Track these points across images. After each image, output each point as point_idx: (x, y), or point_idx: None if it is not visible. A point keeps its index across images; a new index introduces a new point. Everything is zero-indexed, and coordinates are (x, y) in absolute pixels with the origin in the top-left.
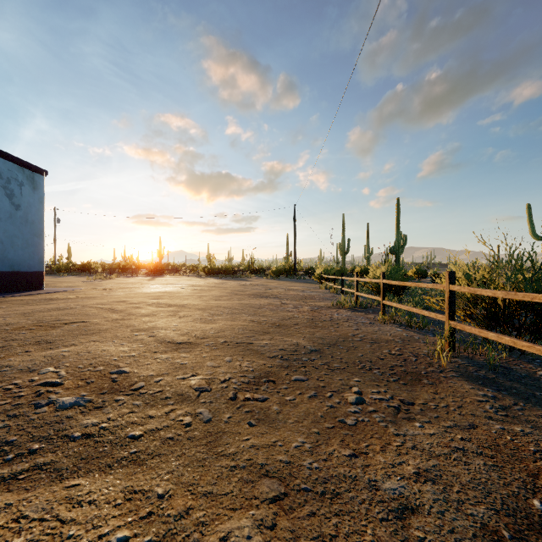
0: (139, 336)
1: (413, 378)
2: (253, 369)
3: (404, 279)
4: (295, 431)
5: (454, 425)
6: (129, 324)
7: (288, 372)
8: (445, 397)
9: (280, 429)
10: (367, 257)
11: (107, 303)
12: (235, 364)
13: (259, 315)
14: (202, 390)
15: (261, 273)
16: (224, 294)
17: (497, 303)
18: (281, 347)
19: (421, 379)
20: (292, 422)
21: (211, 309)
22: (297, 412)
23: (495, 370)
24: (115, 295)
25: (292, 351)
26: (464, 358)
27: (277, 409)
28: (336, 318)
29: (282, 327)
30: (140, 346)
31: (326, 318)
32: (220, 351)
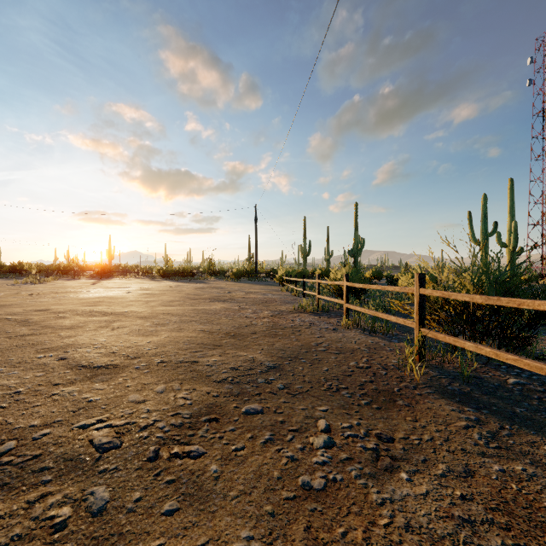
0: (43, 359)
1: (387, 398)
2: (192, 402)
3: (364, 281)
4: (238, 515)
5: (447, 472)
6: (38, 342)
7: (238, 402)
8: (427, 425)
9: (216, 514)
10: (328, 259)
11: (20, 313)
12: (168, 396)
13: (212, 323)
14: (107, 448)
15: (221, 275)
16: (177, 298)
17: (466, 307)
18: (233, 365)
19: (395, 400)
20: (235, 495)
21: (155, 317)
22: (244, 475)
23: (469, 382)
24: (39, 302)
25: (246, 371)
26: (434, 368)
27: (215, 471)
28: (298, 324)
29: (237, 337)
30: (37, 376)
31: (287, 324)
32: (153, 375)
